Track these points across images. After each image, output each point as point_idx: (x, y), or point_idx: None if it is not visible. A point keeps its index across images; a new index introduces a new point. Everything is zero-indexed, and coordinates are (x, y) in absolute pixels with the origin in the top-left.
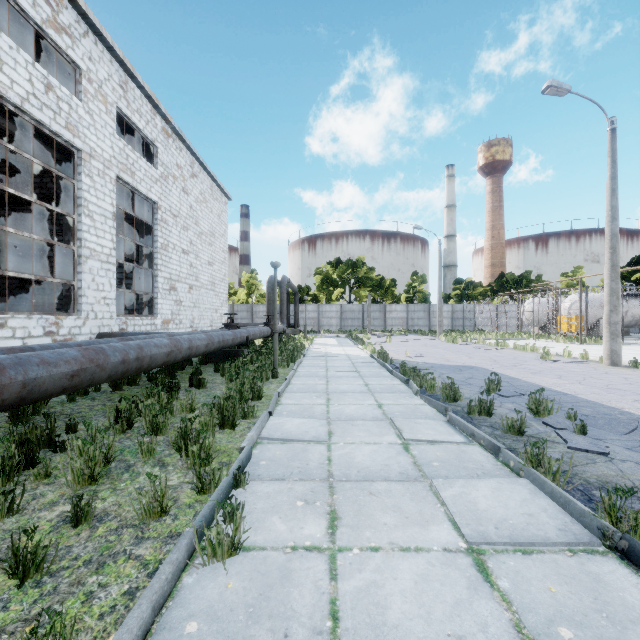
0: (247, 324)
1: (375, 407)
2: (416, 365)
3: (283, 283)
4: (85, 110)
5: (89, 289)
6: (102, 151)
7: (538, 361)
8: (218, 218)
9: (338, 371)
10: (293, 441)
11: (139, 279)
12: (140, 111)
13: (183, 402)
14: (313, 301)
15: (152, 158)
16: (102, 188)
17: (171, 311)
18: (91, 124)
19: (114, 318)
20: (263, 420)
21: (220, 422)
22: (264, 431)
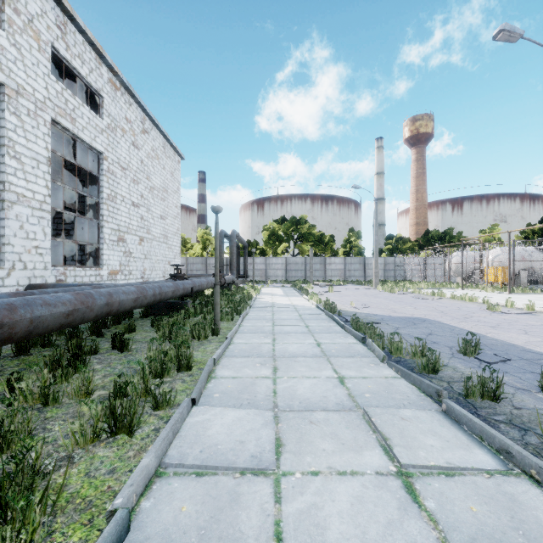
0: (201, 275)
1: (336, 383)
2: (365, 317)
3: (233, 237)
4: (10, 42)
5: (15, 237)
6: (33, 90)
7: (485, 312)
8: (171, 175)
9: (285, 325)
10: (217, 469)
11: (86, 230)
12: (82, 57)
13: (76, 382)
14: (261, 254)
15: (98, 108)
16: (33, 130)
17: (119, 262)
18: (18, 59)
19: (49, 269)
20: (178, 419)
21: (109, 426)
22: (174, 445)
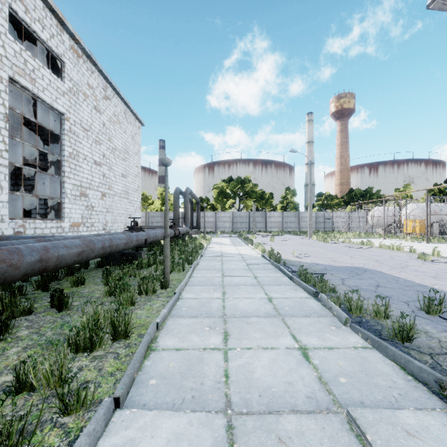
0: (160, 226)
1: (299, 357)
2: (309, 267)
3: (186, 193)
4: None
5: None
6: None
7: (417, 261)
8: (132, 139)
9: (234, 276)
10: None
11: (49, 185)
12: (43, 22)
13: None
14: (211, 209)
15: (59, 72)
16: None
17: (81, 215)
18: None
19: (6, 221)
20: None
21: None
22: None
